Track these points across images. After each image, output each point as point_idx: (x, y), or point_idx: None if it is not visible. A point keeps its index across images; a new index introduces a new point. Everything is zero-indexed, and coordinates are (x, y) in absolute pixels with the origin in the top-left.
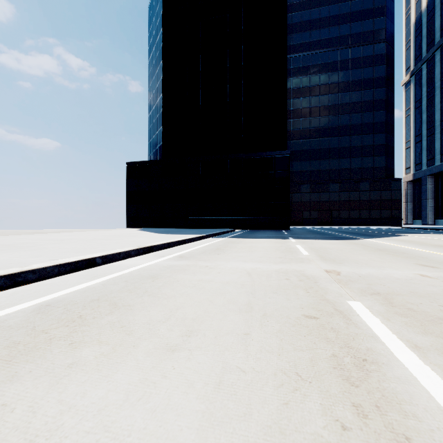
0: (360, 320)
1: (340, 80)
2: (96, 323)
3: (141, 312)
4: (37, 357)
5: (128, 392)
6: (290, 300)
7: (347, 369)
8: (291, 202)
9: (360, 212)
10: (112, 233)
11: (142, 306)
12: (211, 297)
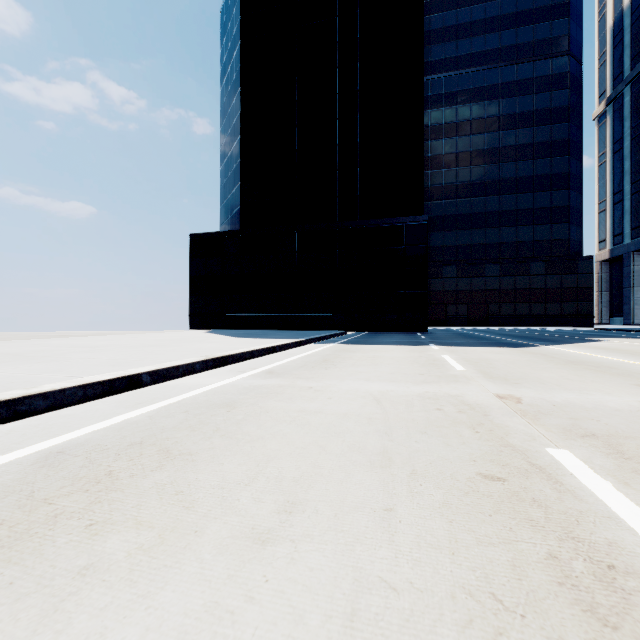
0: (579, 484)
1: (501, 112)
2: (135, 486)
3: (209, 466)
4: (28, 553)
5: (183, 635)
6: (451, 447)
7: (584, 588)
8: (429, 292)
9: (532, 306)
10: (168, 337)
11: (210, 456)
12: (322, 441)
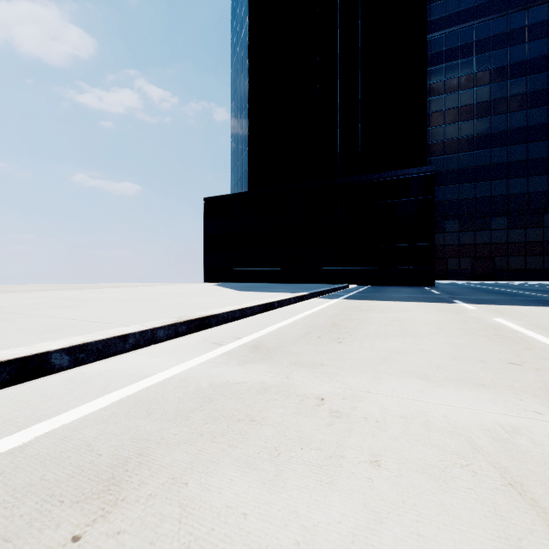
0: None
1: (509, 61)
2: None
3: None
4: None
5: None
6: None
7: None
8: None
9: (546, 259)
10: (174, 289)
11: None
12: None
